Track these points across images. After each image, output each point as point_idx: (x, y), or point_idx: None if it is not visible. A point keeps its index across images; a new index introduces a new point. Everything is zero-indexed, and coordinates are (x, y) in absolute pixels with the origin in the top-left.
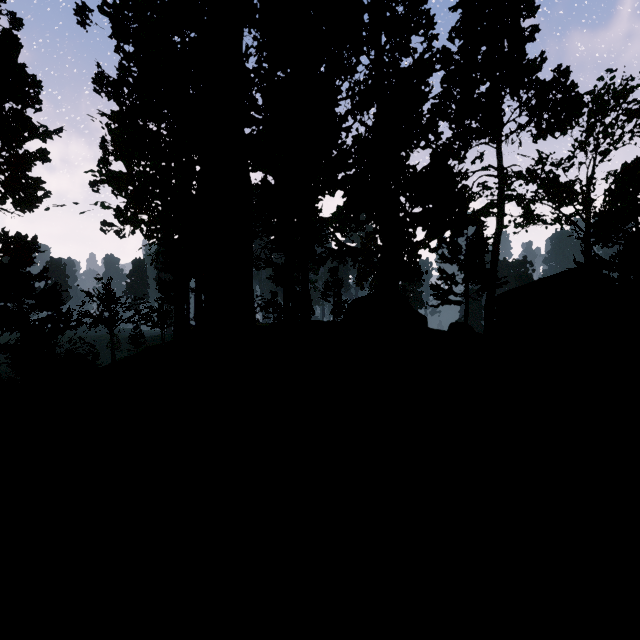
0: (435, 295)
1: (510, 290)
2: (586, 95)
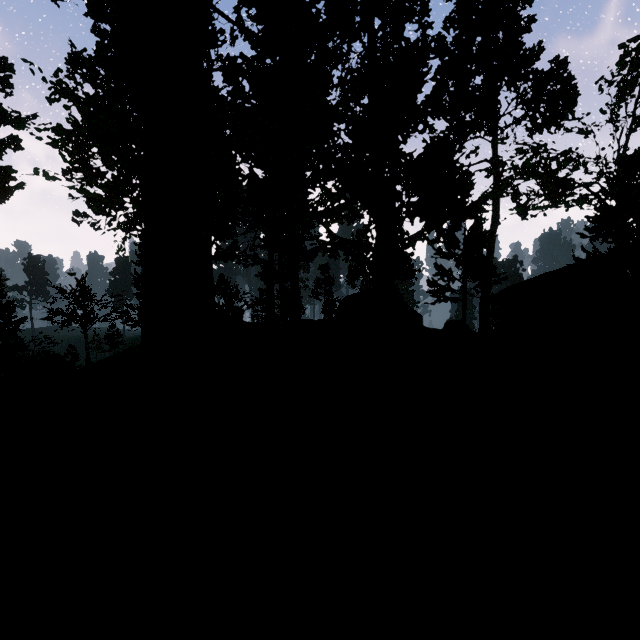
0: (431, 292)
1: (514, 285)
2: (631, 40)
